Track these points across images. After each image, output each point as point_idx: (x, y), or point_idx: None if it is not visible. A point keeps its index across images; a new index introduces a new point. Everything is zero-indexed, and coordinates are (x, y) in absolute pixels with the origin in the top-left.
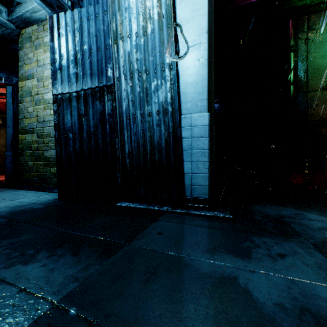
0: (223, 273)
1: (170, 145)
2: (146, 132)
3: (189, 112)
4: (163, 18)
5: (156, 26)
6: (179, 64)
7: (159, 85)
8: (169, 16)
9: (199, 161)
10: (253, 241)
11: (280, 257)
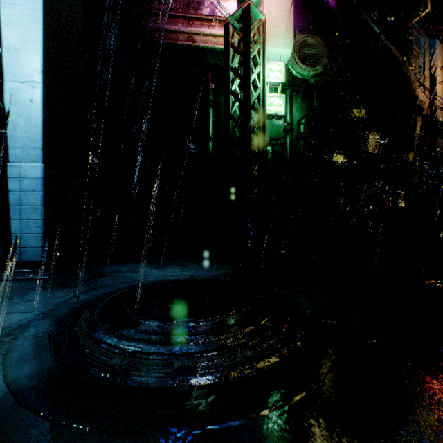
0: None
1: None
2: None
3: (19, 160)
4: None
5: None
6: (5, 99)
7: None
8: None
9: (31, 218)
10: (26, 294)
11: (26, 302)
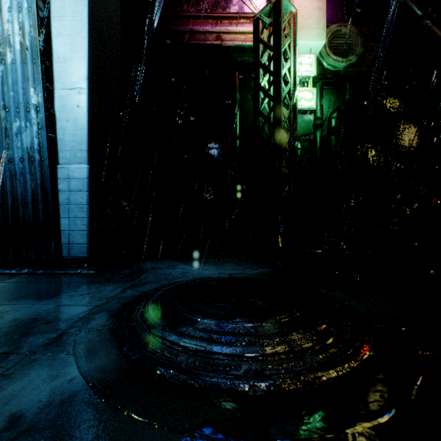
0: (1, 310)
1: (39, 198)
2: (6, 182)
3: (67, 162)
4: (27, 50)
5: (19, 57)
6: (56, 105)
7: (24, 127)
8: (36, 50)
9: (78, 217)
10: (78, 288)
11: (80, 295)
